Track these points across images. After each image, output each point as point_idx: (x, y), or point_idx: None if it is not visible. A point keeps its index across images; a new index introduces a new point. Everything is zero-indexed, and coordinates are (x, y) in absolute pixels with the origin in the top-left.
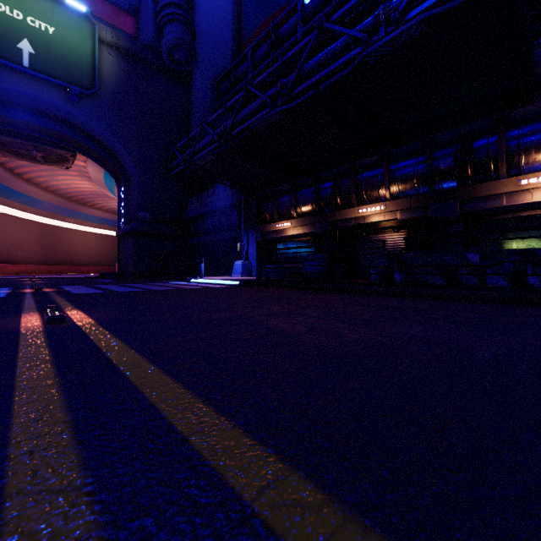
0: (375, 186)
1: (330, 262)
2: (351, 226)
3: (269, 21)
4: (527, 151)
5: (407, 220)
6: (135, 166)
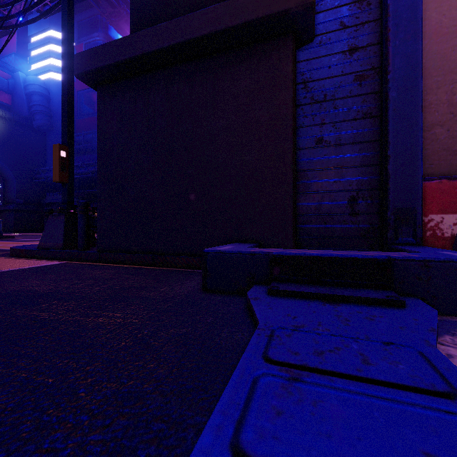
0: None
1: None
2: None
3: (93, 119)
4: None
5: None
6: (14, 176)
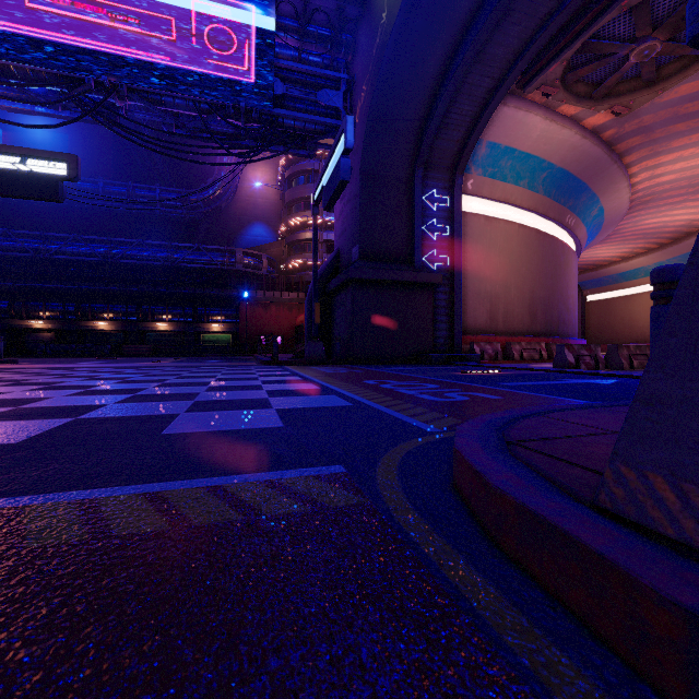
0: (38, 311)
1: (8, 345)
2: (23, 328)
3: None
4: (97, 313)
5: (55, 329)
6: None
